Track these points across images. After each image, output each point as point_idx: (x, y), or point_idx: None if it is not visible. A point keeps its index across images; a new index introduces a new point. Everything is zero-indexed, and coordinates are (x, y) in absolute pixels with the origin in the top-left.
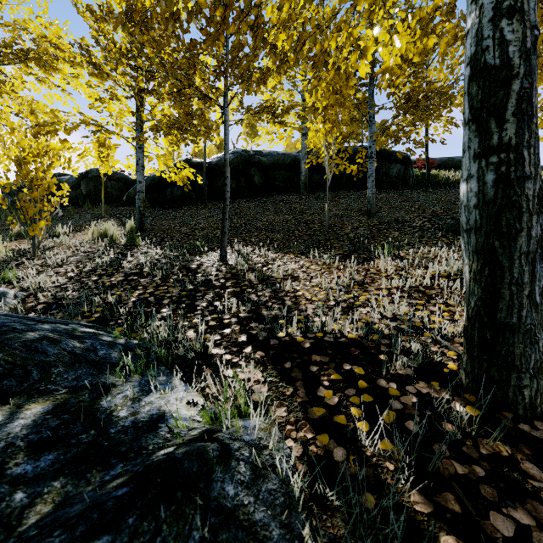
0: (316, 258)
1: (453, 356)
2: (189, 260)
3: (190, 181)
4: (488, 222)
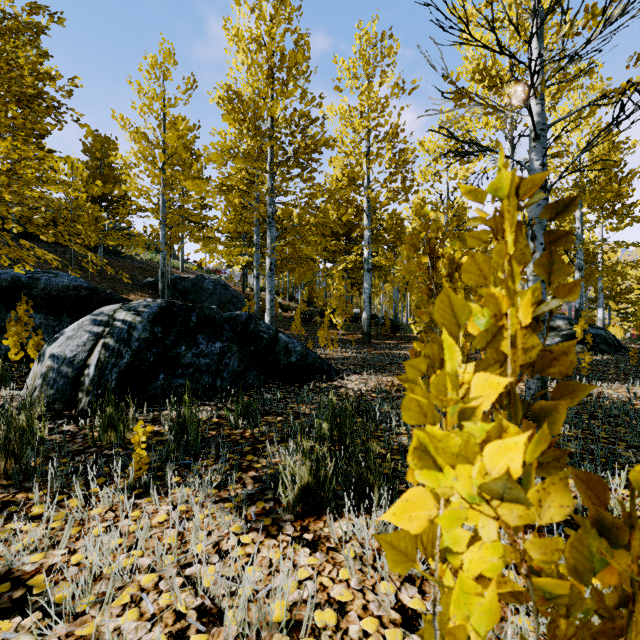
0: None
1: None
2: None
3: None
4: (163, 290)
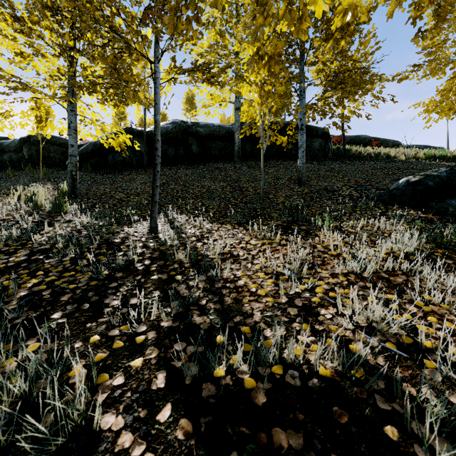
0: (255, 230)
1: None
2: (114, 232)
3: (131, 148)
4: None
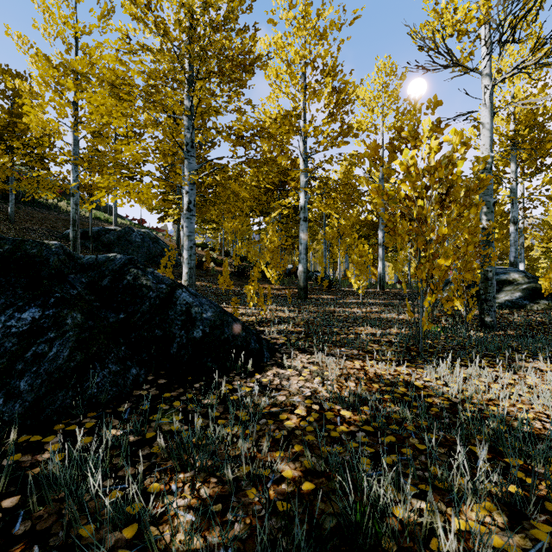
0: None
1: None
2: None
3: None
4: (74, 240)
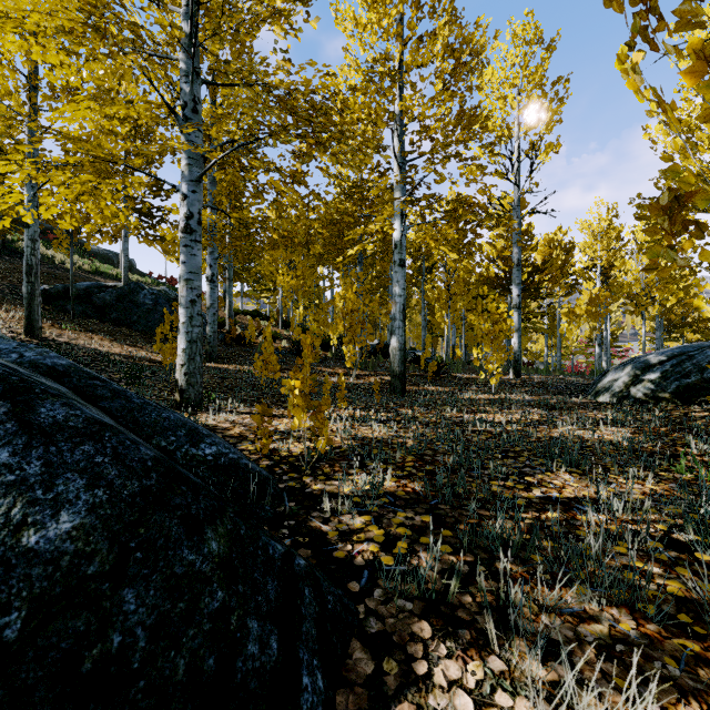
0: None
1: (21, 332)
2: None
3: None
4: (29, 297)
